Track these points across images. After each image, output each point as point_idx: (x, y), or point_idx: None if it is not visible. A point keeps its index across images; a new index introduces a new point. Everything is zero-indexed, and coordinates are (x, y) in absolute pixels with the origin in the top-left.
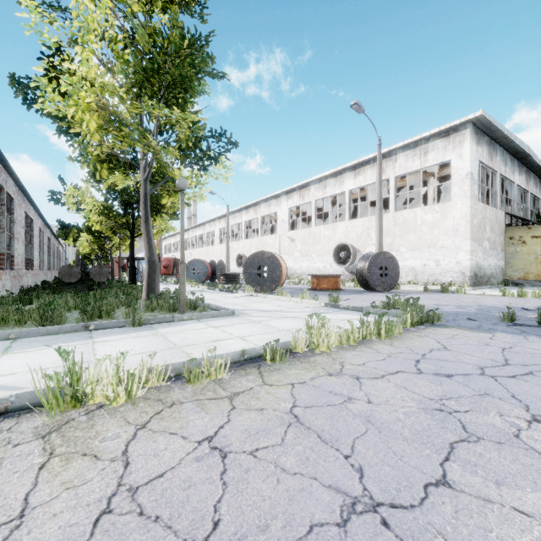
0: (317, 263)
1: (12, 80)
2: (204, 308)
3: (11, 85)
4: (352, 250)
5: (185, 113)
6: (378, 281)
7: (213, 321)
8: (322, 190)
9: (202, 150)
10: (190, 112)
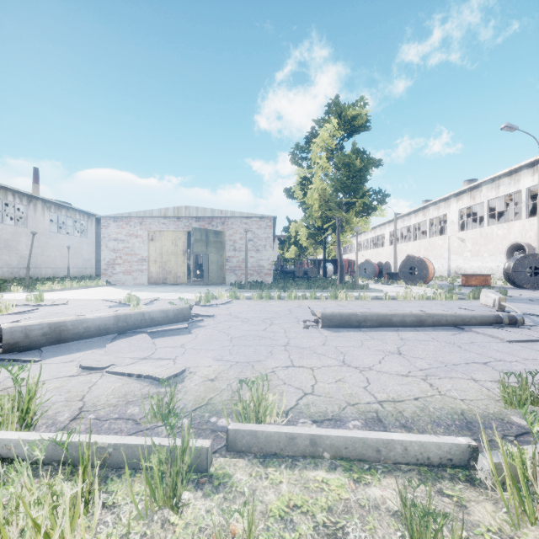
0: (489, 262)
1: (285, 190)
2: (367, 288)
3: (283, 191)
4: (528, 249)
5: (358, 195)
6: (525, 280)
7: (370, 293)
8: (495, 190)
9: (367, 205)
10: (360, 194)
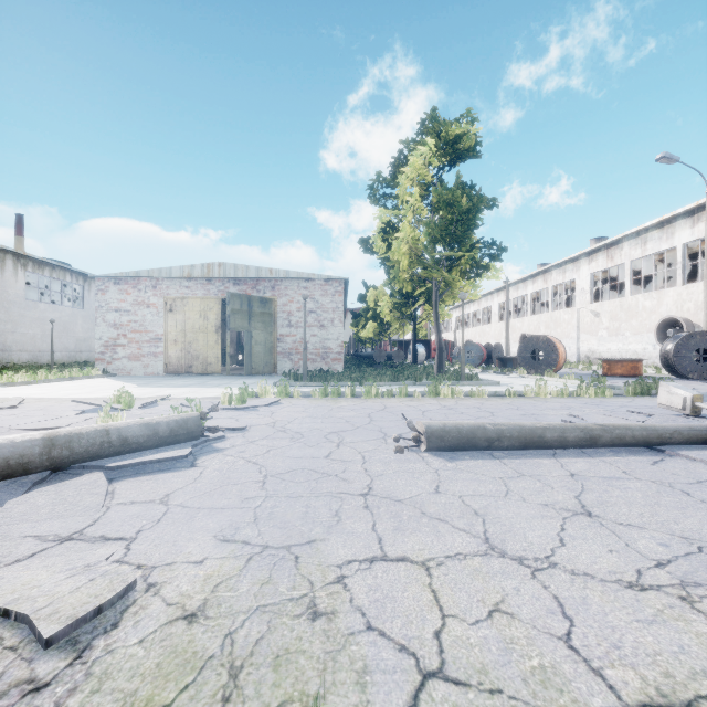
0: (632, 344)
1: (360, 241)
2: (478, 380)
3: (359, 243)
4: (687, 326)
5: (464, 247)
6: (691, 367)
7: (483, 387)
8: (640, 247)
9: (476, 262)
10: (468, 246)
